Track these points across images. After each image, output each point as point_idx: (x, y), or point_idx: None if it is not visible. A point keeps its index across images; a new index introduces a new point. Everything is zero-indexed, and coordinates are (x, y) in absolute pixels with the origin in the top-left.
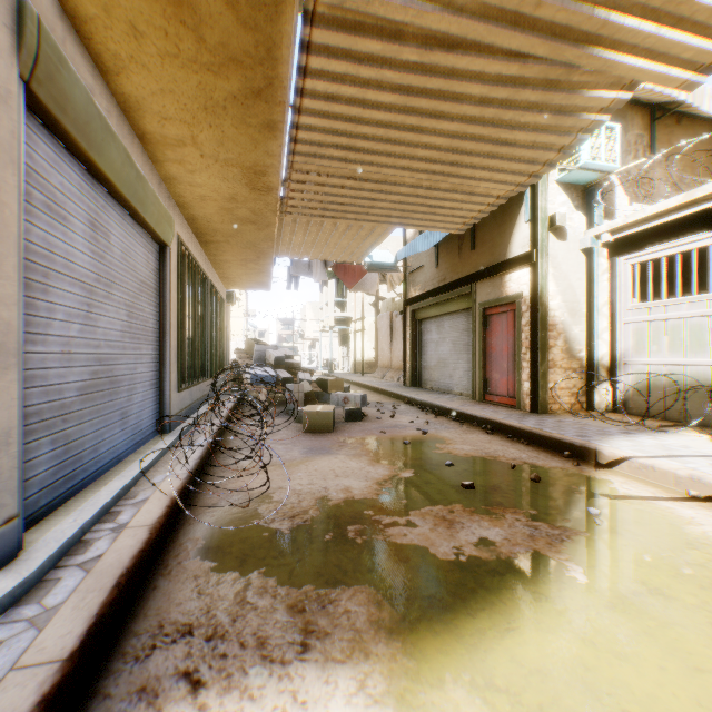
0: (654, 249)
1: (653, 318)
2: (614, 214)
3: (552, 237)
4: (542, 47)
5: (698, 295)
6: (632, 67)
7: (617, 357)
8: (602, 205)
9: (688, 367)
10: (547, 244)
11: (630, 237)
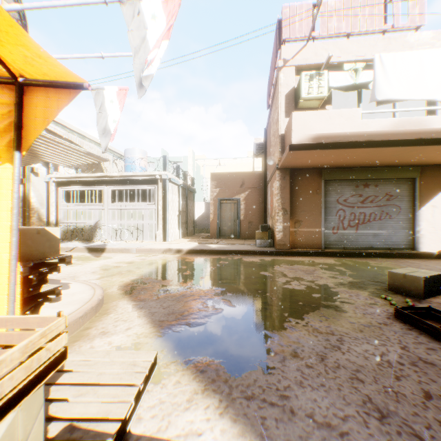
0: (70, 187)
1: (69, 209)
2: (59, 170)
3: (33, 175)
4: (28, 155)
5: (80, 203)
6: (50, 161)
7: (59, 221)
8: (54, 167)
9: (78, 224)
10: (31, 177)
11: (63, 181)
